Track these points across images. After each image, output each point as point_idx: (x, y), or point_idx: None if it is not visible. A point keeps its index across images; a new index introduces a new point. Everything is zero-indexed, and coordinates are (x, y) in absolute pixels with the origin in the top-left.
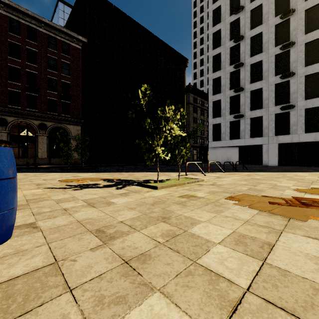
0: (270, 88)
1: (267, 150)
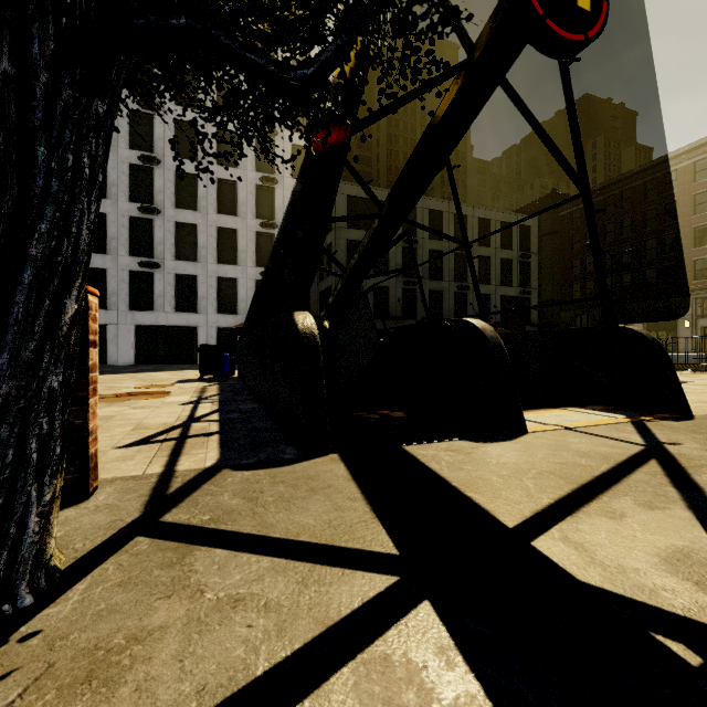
0: (122, 222)
1: (117, 336)
